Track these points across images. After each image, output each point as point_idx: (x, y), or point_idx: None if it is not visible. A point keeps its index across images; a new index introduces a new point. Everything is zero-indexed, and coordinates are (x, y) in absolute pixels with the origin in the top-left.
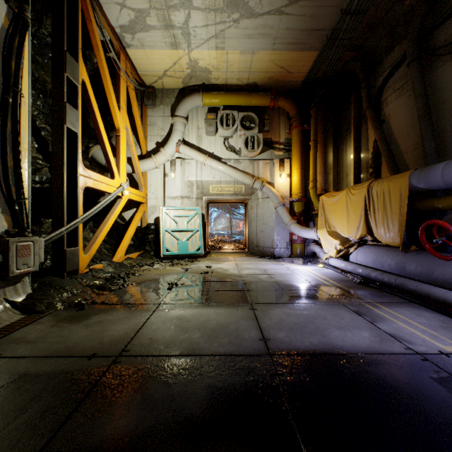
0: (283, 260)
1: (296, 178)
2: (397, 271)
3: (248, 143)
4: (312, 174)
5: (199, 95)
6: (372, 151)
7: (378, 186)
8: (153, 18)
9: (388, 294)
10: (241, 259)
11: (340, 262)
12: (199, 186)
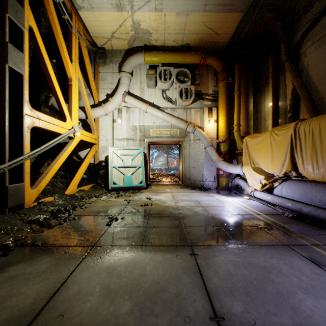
0: (212, 192)
1: (222, 123)
2: None
3: (183, 94)
4: (236, 119)
5: (141, 54)
6: (291, 98)
7: (307, 126)
8: None
9: None
10: (176, 191)
11: (266, 195)
12: (142, 130)
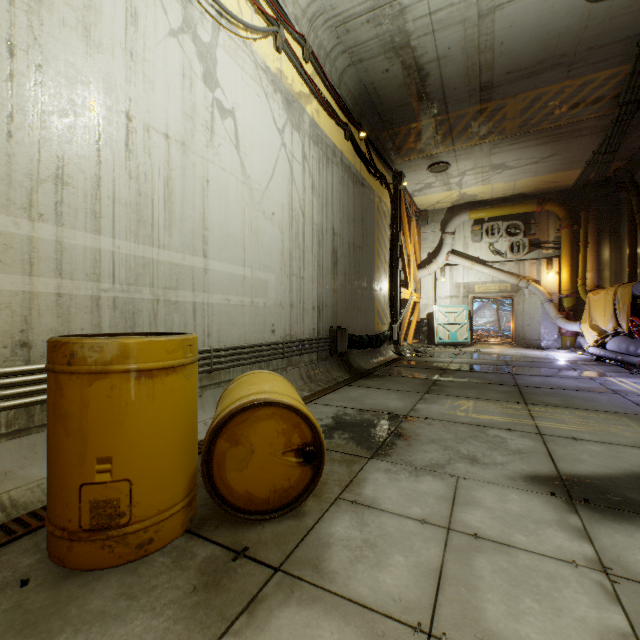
0: (547, 350)
1: (565, 275)
2: (626, 352)
3: (513, 248)
4: (580, 273)
5: (466, 213)
6: None
7: (619, 291)
8: (436, 183)
9: (606, 363)
10: (505, 348)
11: (594, 349)
12: (465, 287)
